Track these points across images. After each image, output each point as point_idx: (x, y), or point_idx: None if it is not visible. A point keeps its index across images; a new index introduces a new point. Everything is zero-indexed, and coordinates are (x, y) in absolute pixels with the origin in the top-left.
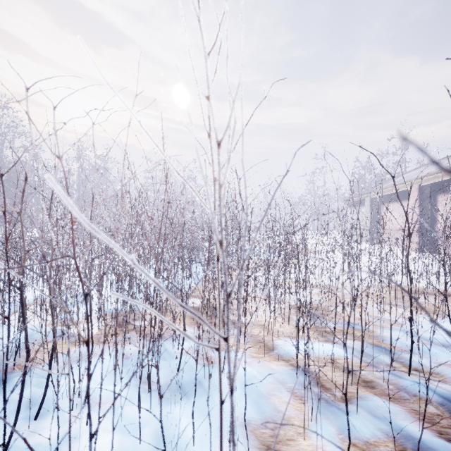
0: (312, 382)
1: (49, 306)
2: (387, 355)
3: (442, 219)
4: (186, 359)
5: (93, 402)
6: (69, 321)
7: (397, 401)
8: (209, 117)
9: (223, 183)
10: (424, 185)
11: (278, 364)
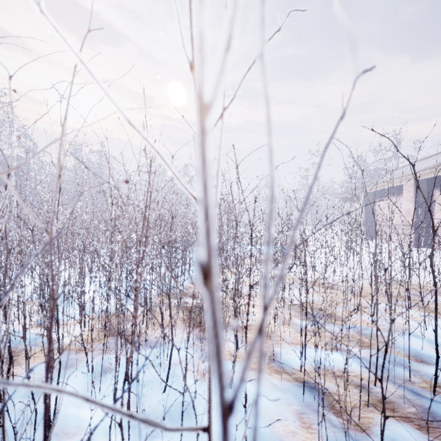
0: (321, 403)
1: (4, 320)
2: (403, 367)
3: (438, 214)
4: (175, 373)
5: (61, 432)
6: (4, 353)
7: (425, 430)
8: (192, 34)
9: (211, 101)
10: (420, 180)
11: (280, 379)
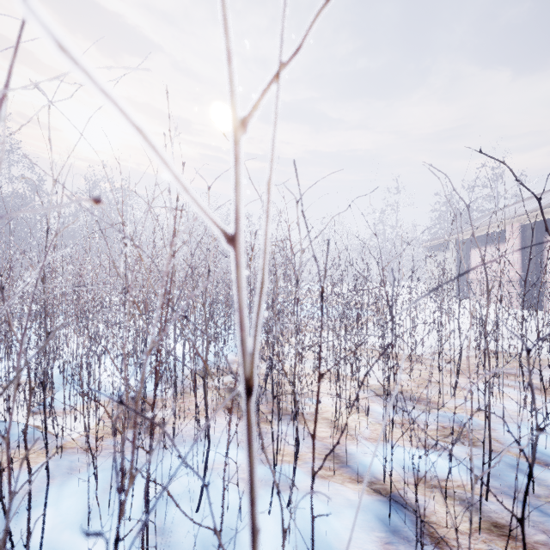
0: (414, 528)
1: None
2: (521, 474)
3: None
4: (213, 483)
5: None
6: None
7: None
8: None
9: None
10: (527, 224)
11: (357, 491)
